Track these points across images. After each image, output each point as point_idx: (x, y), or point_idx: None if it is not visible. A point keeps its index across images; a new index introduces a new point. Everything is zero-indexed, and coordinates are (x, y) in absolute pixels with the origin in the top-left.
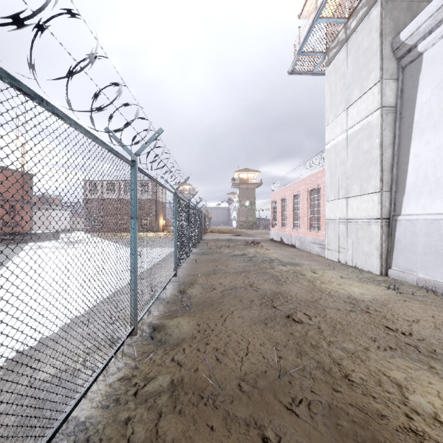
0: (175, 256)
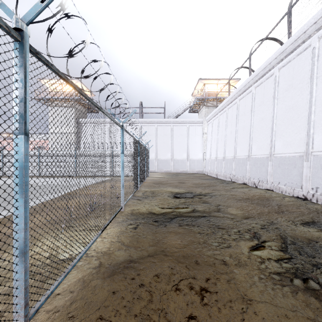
0: (39, 170)
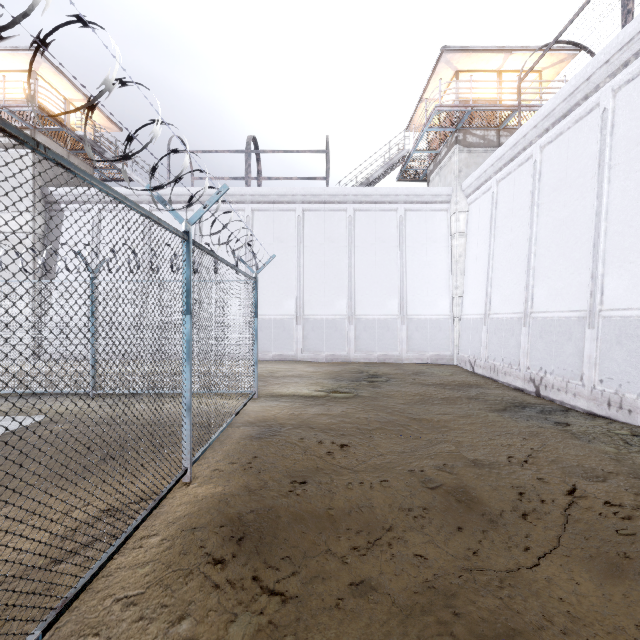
0: None
